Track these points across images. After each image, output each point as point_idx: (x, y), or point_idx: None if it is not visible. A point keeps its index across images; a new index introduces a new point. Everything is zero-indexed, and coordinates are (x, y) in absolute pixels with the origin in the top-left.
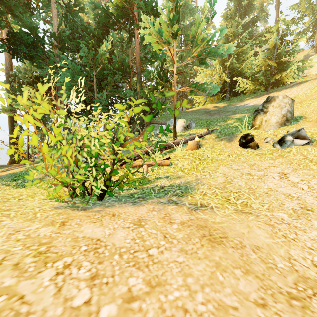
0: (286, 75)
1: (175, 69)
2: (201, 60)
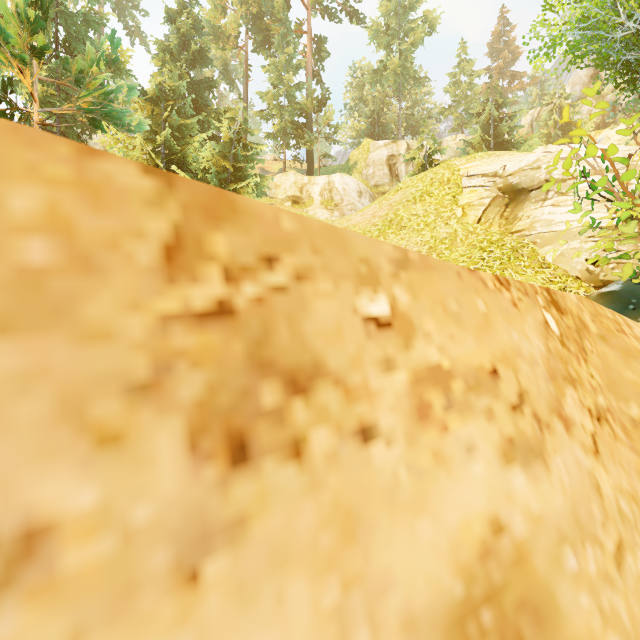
0: (243, 189)
1: (35, 112)
2: (96, 120)
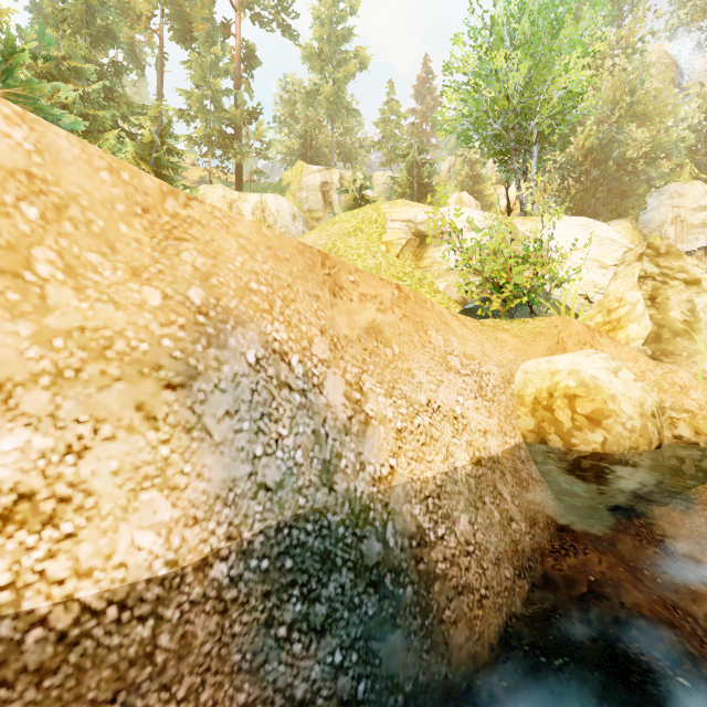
0: None
1: None
2: None
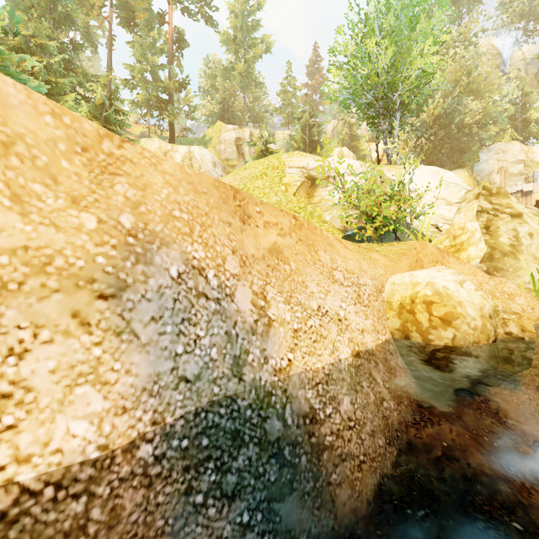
0: None
1: None
2: None
